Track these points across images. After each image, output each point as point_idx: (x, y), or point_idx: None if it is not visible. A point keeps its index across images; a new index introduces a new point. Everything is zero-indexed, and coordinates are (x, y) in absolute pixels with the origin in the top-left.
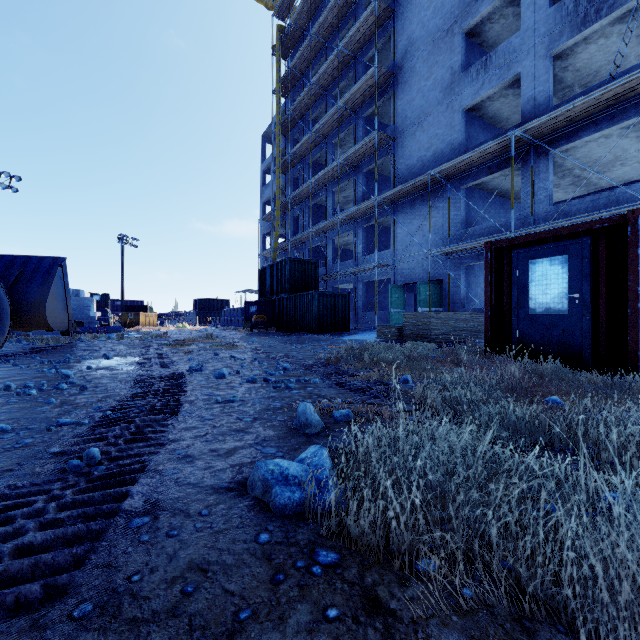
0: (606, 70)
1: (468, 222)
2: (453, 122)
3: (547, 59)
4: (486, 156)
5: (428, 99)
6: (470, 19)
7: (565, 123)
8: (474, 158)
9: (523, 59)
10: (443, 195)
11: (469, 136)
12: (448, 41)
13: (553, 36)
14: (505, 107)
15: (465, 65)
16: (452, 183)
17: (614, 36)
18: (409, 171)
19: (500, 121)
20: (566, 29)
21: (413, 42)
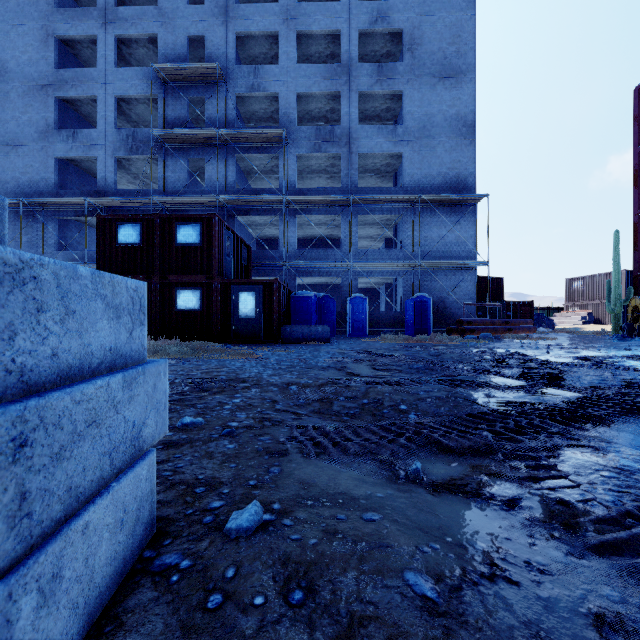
0: (155, 175)
1: (63, 244)
2: (48, 163)
3: (113, 159)
4: (72, 204)
5: (24, 131)
6: (62, 93)
7: (120, 205)
8: (62, 202)
9: (99, 149)
10: (39, 218)
11: (65, 178)
12: (43, 96)
13: (116, 147)
14: (95, 167)
15: (60, 122)
16: (47, 211)
17: (152, 163)
18: (3, 184)
19: (94, 173)
20: (123, 148)
21: (7, 70)
